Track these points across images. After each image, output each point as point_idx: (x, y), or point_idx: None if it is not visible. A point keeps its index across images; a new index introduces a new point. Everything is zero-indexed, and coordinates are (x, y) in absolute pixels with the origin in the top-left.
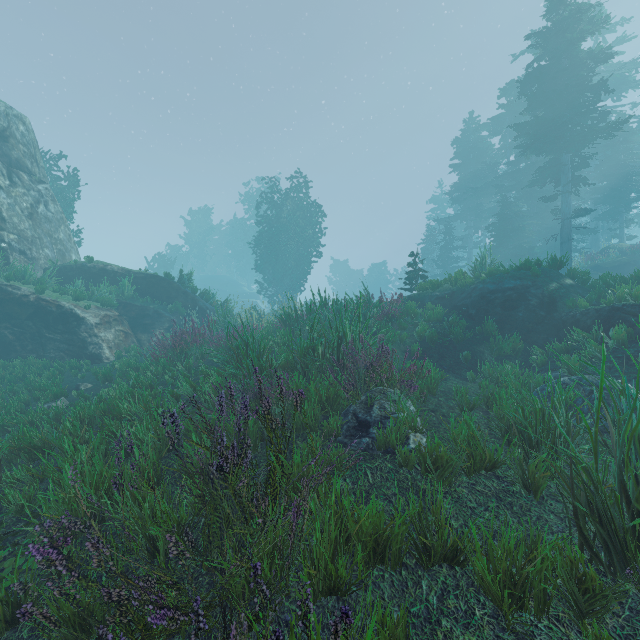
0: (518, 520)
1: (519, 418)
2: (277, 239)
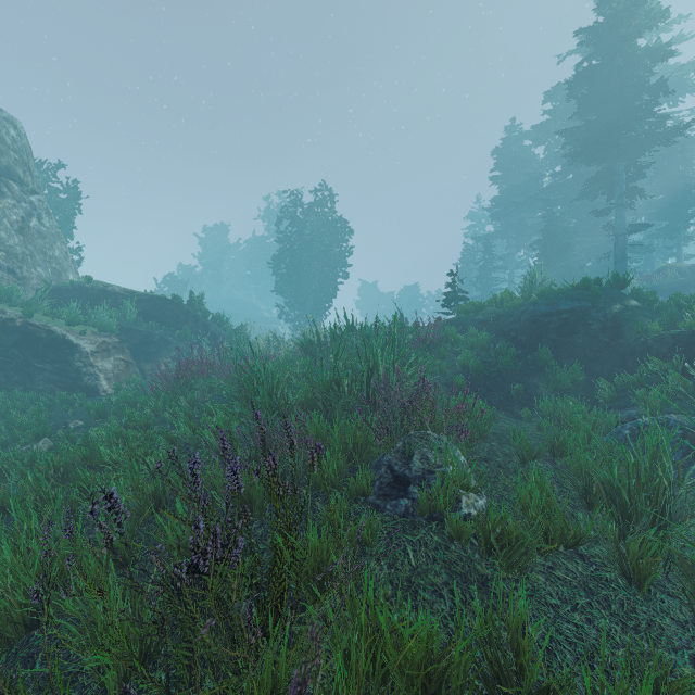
0: (622, 627)
1: (611, 478)
2: (299, 258)
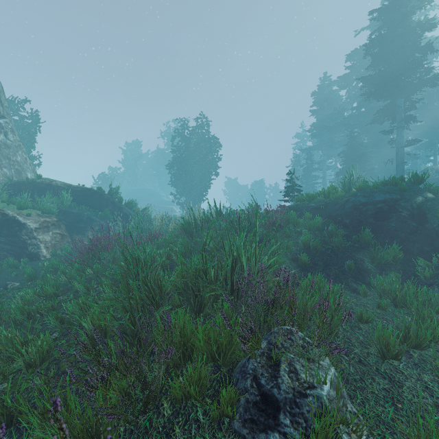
0: None
1: None
2: (186, 163)
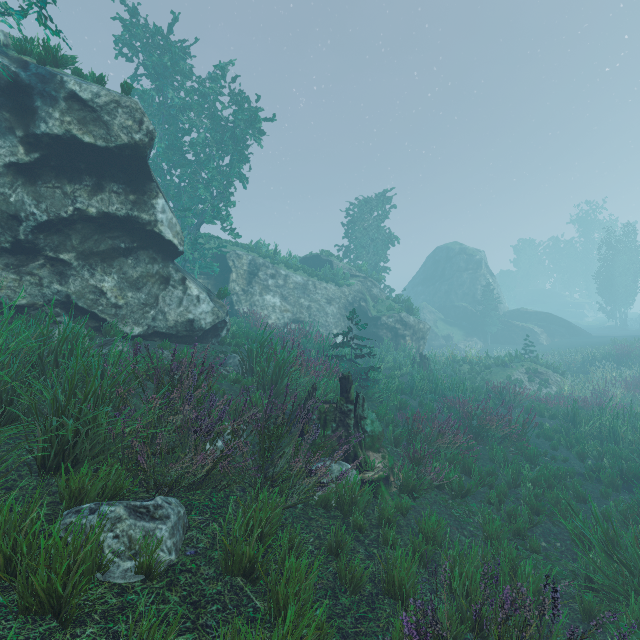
0: None
1: None
2: (610, 273)
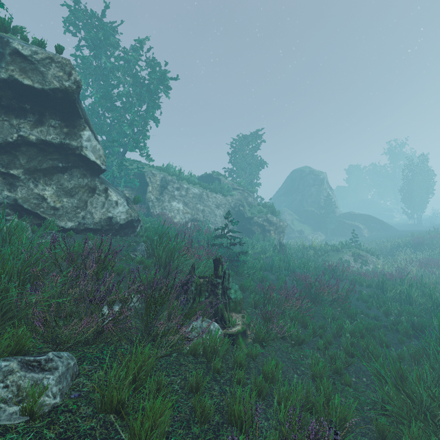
0: None
1: None
2: (410, 188)
